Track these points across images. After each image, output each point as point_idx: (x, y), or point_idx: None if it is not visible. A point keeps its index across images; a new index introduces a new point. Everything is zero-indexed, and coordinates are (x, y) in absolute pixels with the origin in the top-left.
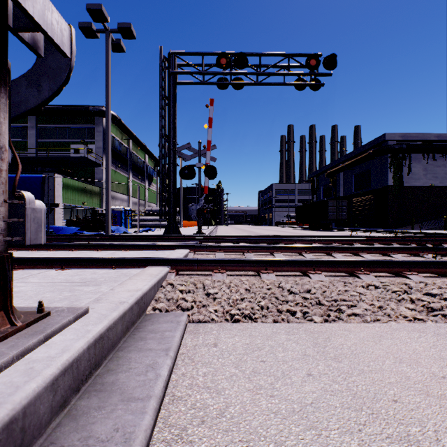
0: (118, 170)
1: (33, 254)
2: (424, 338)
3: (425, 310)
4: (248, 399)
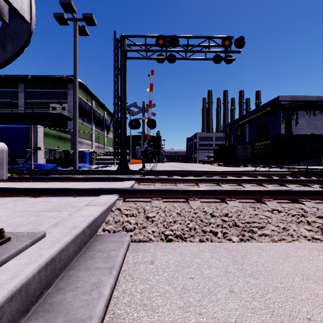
0: (84, 123)
1: (16, 185)
2: None
3: (320, 231)
4: (179, 317)
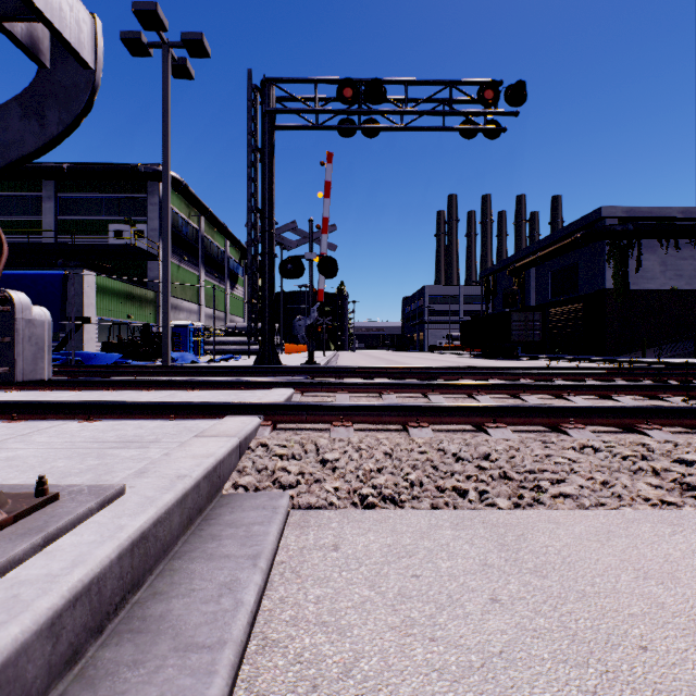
0: (183, 265)
1: (45, 396)
2: (681, 535)
3: (679, 488)
4: (392, 645)
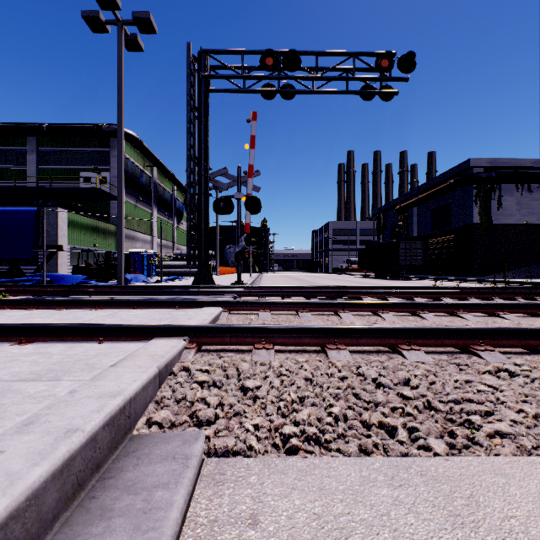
0: (139, 205)
1: None
2: None
3: None
4: None
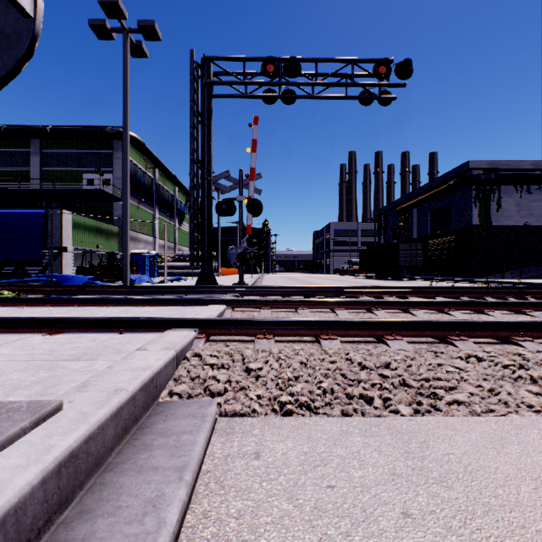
0: (141, 206)
1: (21, 312)
2: None
3: None
4: None
